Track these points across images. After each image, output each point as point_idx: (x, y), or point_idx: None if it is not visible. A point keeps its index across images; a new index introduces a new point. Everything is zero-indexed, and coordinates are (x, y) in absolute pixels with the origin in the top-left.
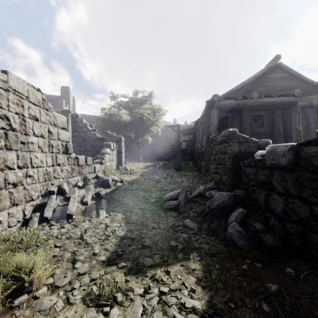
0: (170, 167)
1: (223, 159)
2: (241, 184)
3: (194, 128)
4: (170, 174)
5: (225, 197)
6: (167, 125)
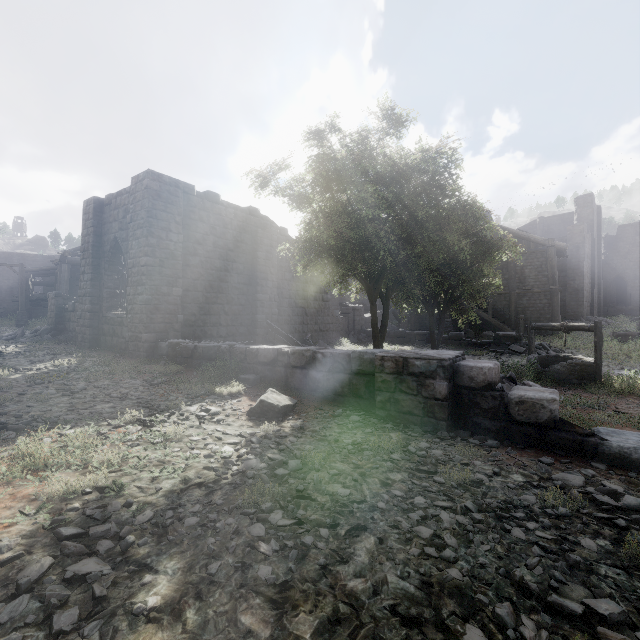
0: (7, 325)
1: (54, 308)
2: (63, 322)
3: (54, 269)
4: (7, 329)
5: (49, 327)
6: (1, 264)
